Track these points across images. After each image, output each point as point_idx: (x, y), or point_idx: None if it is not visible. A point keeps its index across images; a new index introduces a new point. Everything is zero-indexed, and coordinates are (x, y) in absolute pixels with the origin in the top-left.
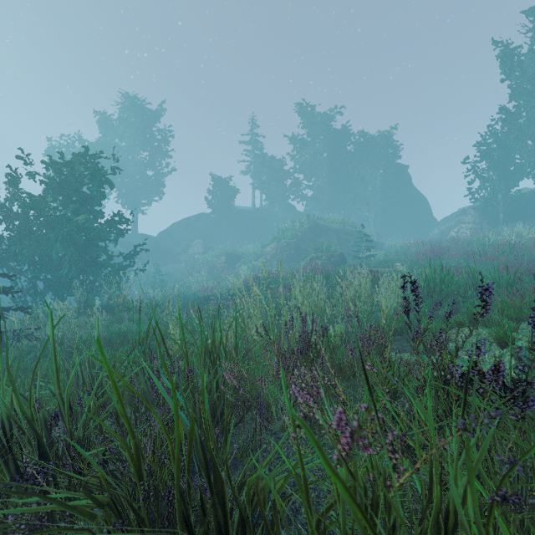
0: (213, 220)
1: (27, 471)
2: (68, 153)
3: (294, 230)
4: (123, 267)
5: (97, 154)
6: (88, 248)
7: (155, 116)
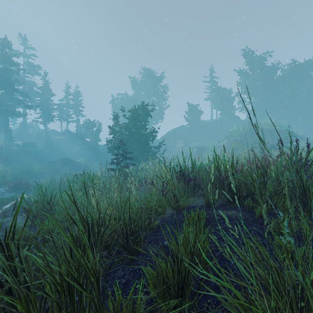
0: (188, 128)
1: (190, 178)
2: (121, 102)
3: (239, 131)
4: (155, 152)
5: (147, 104)
6: (144, 144)
7: (159, 77)
